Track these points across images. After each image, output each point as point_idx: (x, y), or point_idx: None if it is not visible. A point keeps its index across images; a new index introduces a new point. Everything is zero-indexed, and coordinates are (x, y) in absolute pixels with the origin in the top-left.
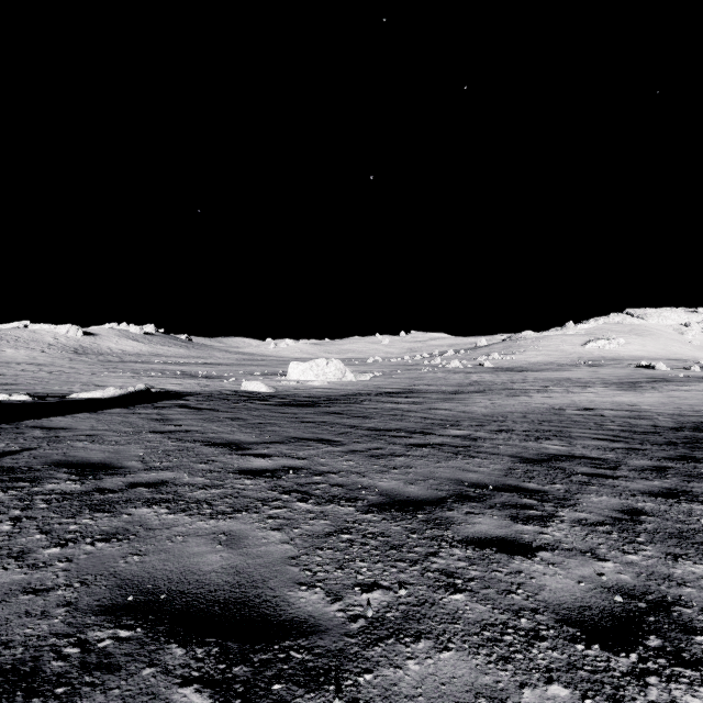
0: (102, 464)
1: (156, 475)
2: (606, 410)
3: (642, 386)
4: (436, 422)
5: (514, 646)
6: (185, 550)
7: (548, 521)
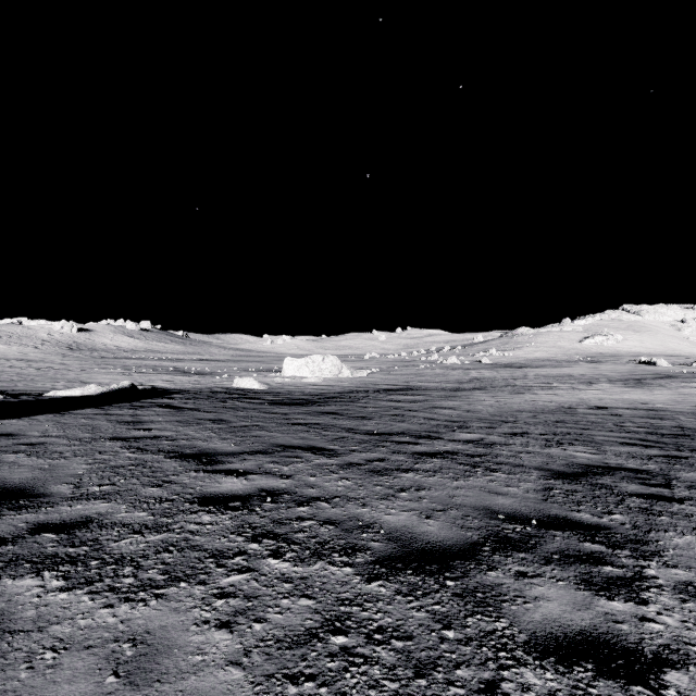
0: (19, 489)
1: (82, 507)
2: (620, 409)
3: (648, 382)
4: (442, 423)
5: None
6: (41, 695)
7: (640, 589)
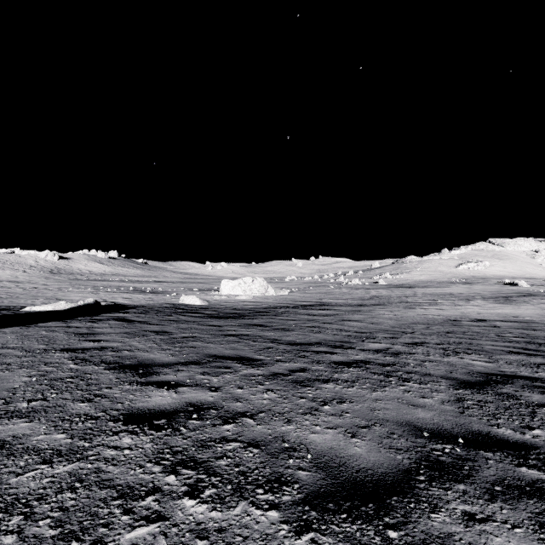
0: None
1: None
2: (497, 321)
3: (514, 299)
4: (352, 334)
5: None
6: None
7: None
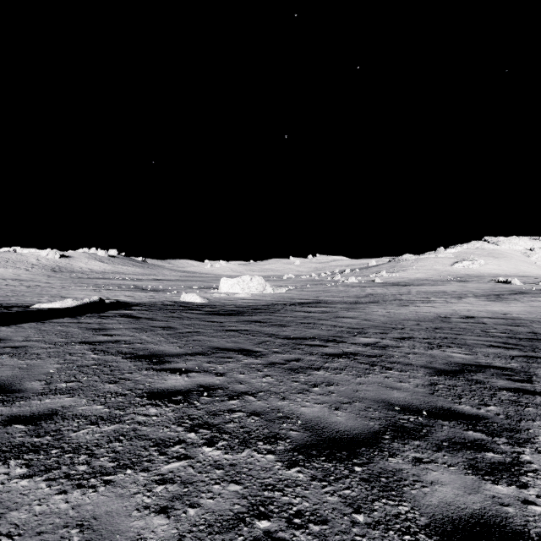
0: None
1: (50, 401)
2: (485, 318)
3: (505, 297)
4: (345, 330)
5: None
6: None
7: (519, 473)
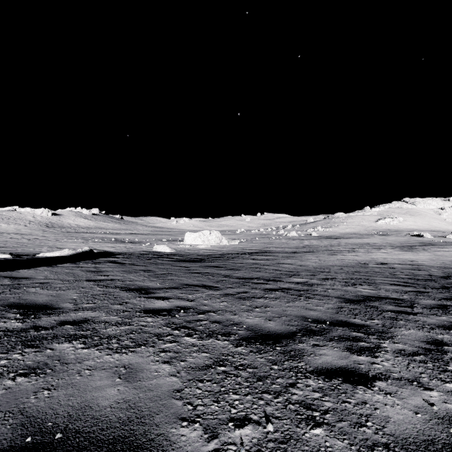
0: (44, 305)
1: (82, 314)
2: (396, 264)
3: (416, 248)
4: (283, 272)
5: None
6: (89, 384)
7: (376, 352)
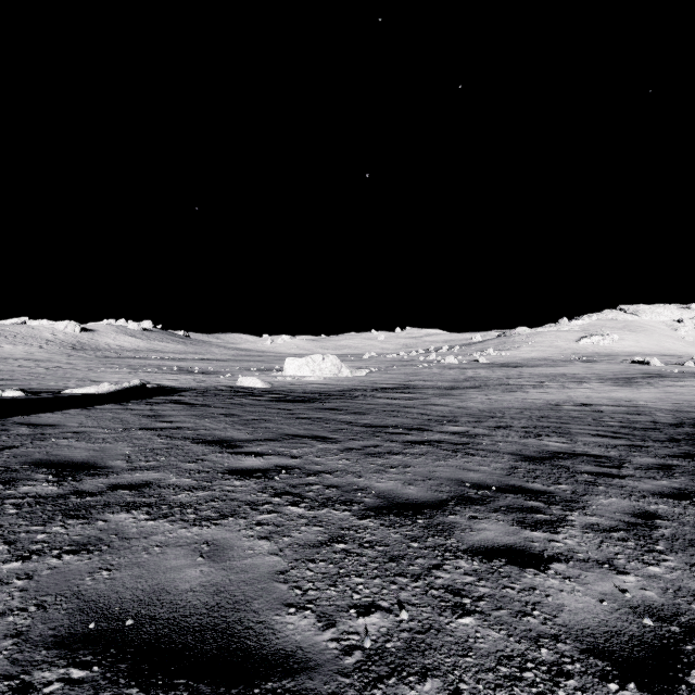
0: (85, 463)
1: (140, 475)
2: (604, 405)
3: (637, 381)
4: (433, 418)
5: (537, 686)
6: (161, 564)
7: (558, 526)
